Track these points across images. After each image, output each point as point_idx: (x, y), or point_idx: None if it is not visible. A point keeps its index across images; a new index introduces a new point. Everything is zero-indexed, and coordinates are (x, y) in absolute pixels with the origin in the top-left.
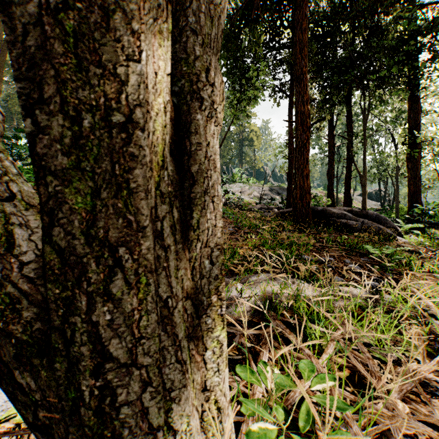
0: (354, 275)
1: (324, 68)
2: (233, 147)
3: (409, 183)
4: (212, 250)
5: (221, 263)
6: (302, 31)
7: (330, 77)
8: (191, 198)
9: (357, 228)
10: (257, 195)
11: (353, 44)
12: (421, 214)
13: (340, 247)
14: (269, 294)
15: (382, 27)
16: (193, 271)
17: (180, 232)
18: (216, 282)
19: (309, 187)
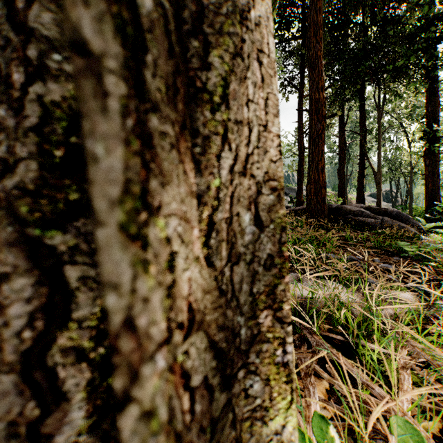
0: (410, 274)
1: (335, 60)
2: None
3: (426, 181)
4: (259, 187)
5: (280, 227)
6: (317, 12)
7: (342, 70)
8: (202, 7)
9: (378, 226)
10: None
11: (366, 35)
12: (442, 212)
13: (363, 246)
14: (299, 299)
15: (397, 16)
16: (209, 235)
17: (165, 82)
18: (269, 274)
19: (325, 181)
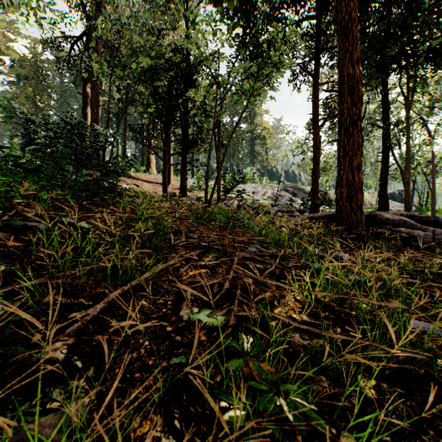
0: None
1: None
2: (244, 145)
3: None
4: None
5: None
6: None
7: (363, 55)
8: None
9: None
10: (271, 196)
11: (390, 16)
12: None
13: None
14: None
15: None
16: None
17: None
18: None
19: (362, 183)
